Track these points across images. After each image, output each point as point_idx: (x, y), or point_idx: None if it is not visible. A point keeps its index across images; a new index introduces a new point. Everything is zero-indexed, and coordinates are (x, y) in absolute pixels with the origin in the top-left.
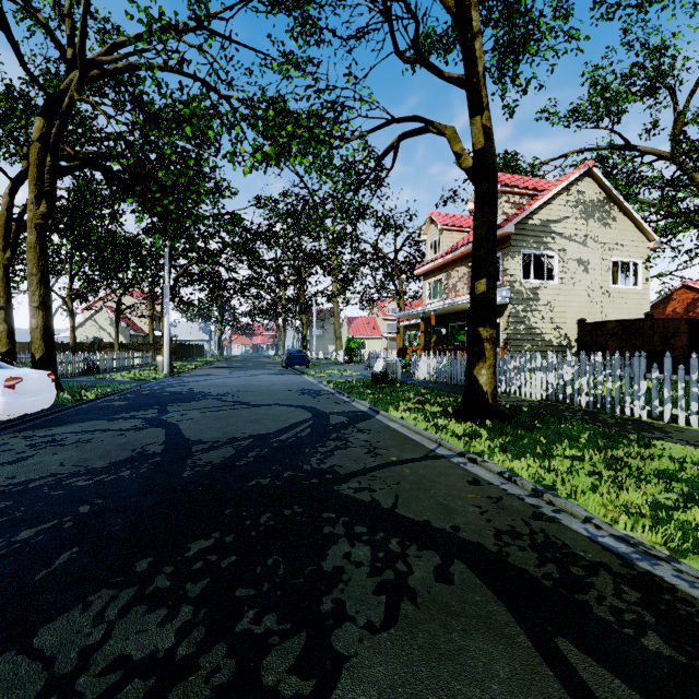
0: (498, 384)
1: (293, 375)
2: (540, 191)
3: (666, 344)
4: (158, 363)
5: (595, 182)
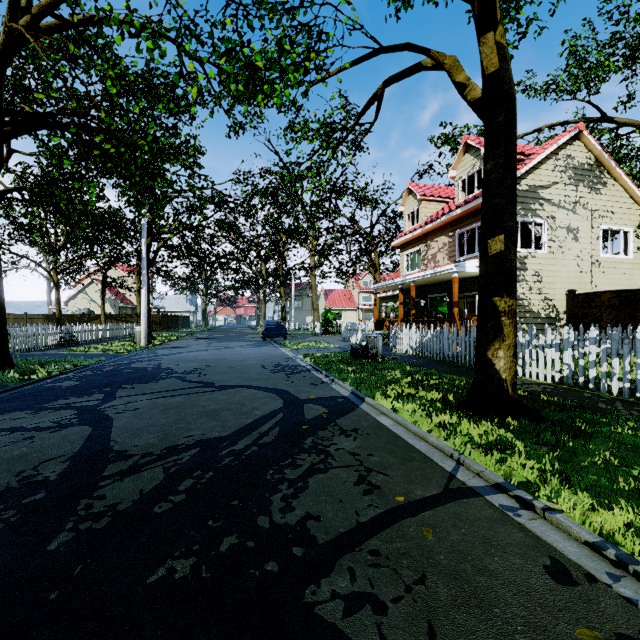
0: None
1: (270, 347)
2: (527, 156)
3: None
4: (136, 334)
5: (585, 147)
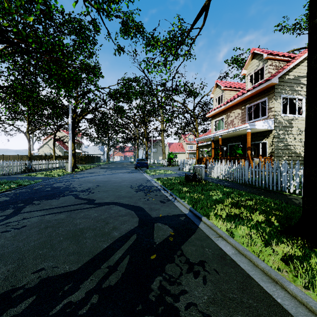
0: (286, 186)
1: (138, 173)
2: (292, 58)
3: None
4: (66, 166)
5: None
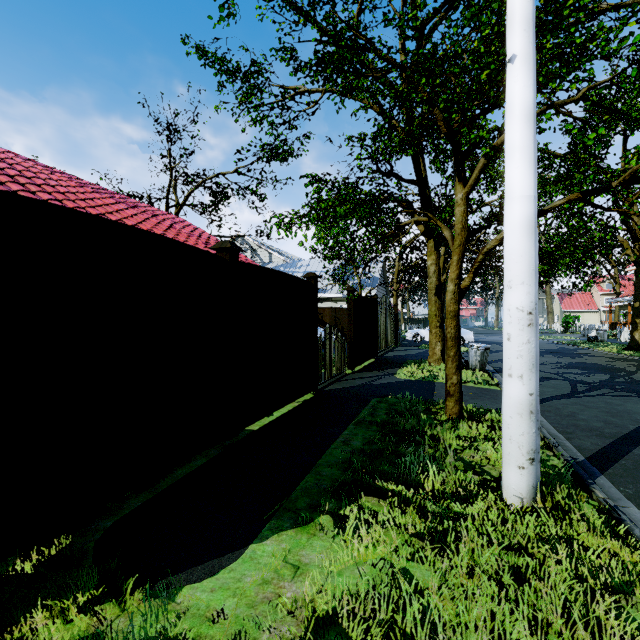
0: None
1: None
2: None
3: None
4: None
5: None
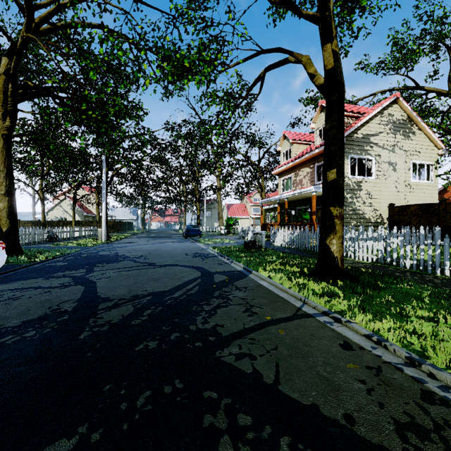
0: None
1: (190, 242)
2: (362, 114)
3: None
4: (98, 234)
5: (401, 108)
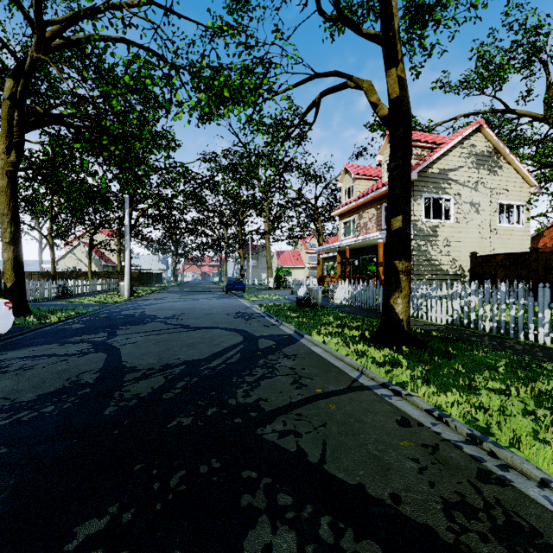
0: None
1: (231, 299)
2: (438, 145)
3: (549, 274)
4: (120, 289)
5: (485, 137)
